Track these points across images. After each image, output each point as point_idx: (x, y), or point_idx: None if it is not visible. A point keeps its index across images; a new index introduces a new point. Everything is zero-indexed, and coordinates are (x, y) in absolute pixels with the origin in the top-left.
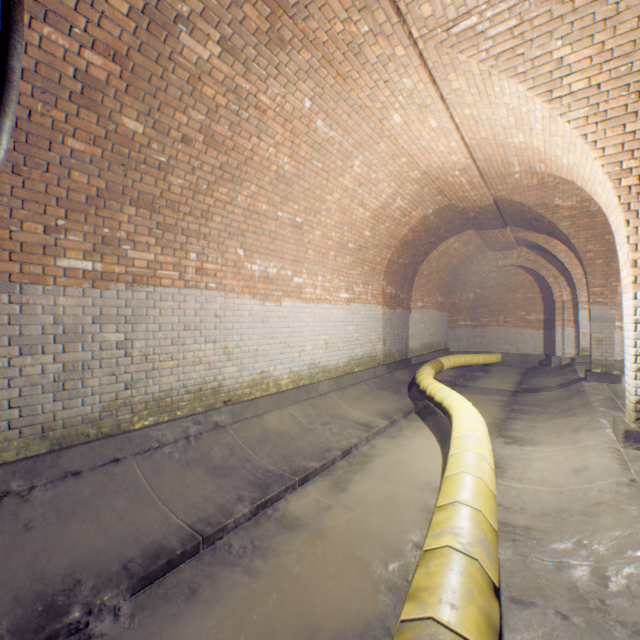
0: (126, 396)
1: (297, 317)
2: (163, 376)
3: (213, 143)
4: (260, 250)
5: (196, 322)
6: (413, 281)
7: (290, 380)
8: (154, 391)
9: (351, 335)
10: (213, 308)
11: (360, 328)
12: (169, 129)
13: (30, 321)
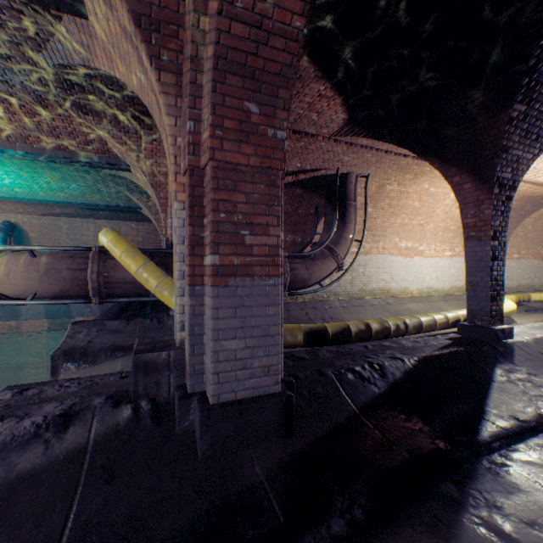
0: (363, 288)
1: (420, 264)
2: (372, 283)
3: (390, 207)
4: (404, 237)
5: (381, 266)
6: (507, 240)
7: (417, 292)
8: (370, 288)
9: (452, 274)
10: (387, 261)
11: (459, 271)
12: (378, 207)
13: (345, 265)
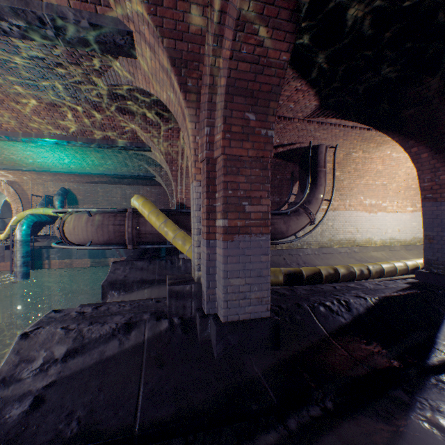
0: (332, 239)
1: (383, 219)
2: (339, 235)
3: (355, 170)
4: (368, 196)
5: (348, 220)
6: None
7: (380, 242)
8: (337, 238)
9: (414, 227)
10: (352, 216)
11: (420, 224)
12: (345, 171)
13: (316, 220)
